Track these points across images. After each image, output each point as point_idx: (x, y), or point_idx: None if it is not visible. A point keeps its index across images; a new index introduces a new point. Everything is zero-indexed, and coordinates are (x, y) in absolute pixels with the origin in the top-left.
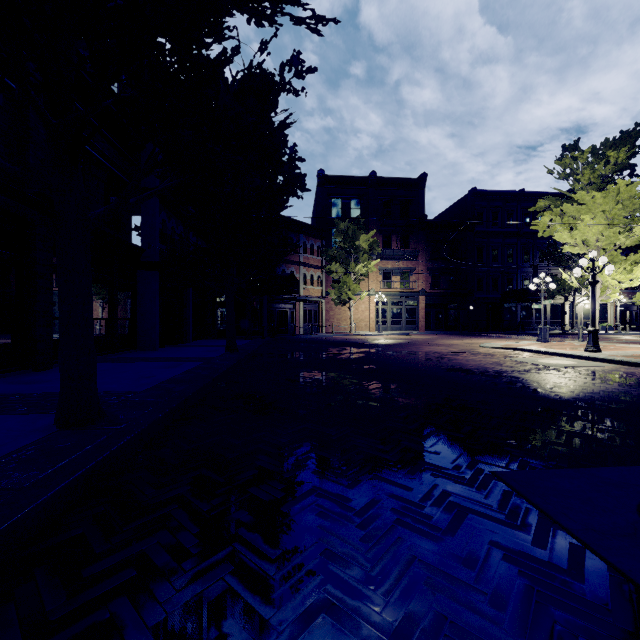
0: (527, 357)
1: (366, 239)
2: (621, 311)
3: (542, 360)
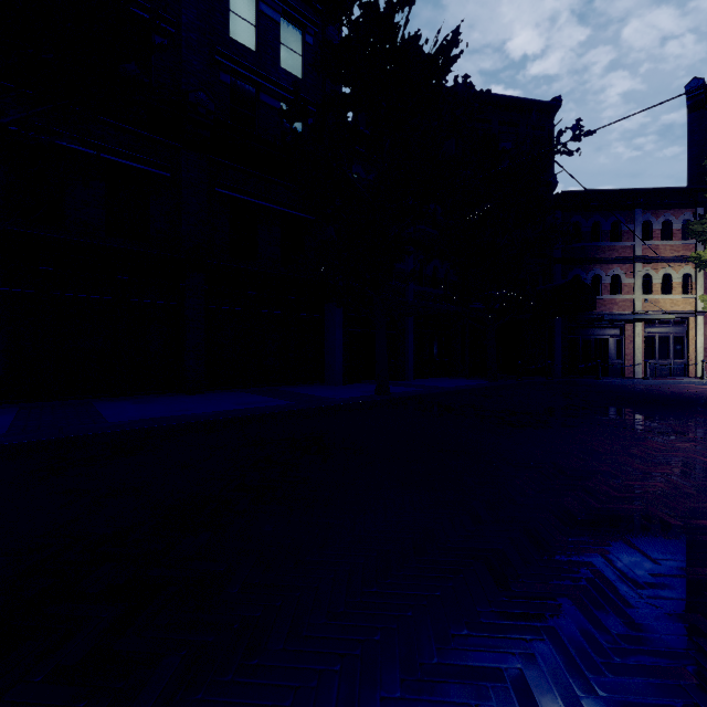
0: None
1: None
2: None
3: None
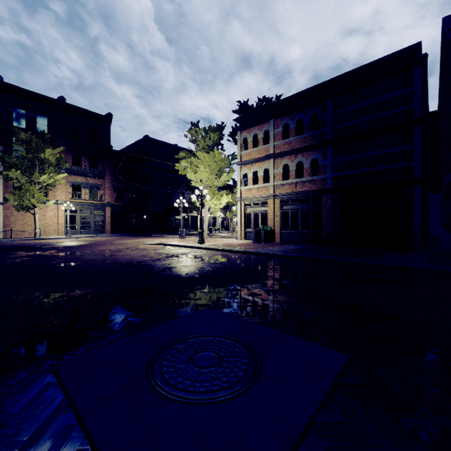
0: (167, 249)
1: (53, 154)
2: (222, 221)
3: (173, 251)
